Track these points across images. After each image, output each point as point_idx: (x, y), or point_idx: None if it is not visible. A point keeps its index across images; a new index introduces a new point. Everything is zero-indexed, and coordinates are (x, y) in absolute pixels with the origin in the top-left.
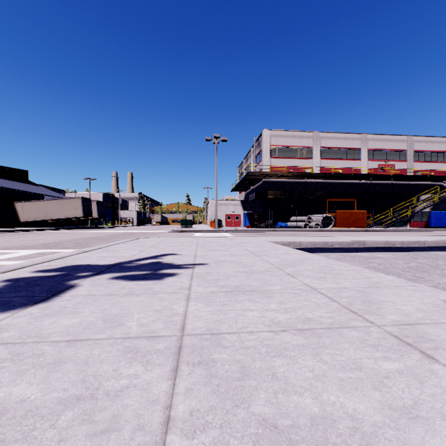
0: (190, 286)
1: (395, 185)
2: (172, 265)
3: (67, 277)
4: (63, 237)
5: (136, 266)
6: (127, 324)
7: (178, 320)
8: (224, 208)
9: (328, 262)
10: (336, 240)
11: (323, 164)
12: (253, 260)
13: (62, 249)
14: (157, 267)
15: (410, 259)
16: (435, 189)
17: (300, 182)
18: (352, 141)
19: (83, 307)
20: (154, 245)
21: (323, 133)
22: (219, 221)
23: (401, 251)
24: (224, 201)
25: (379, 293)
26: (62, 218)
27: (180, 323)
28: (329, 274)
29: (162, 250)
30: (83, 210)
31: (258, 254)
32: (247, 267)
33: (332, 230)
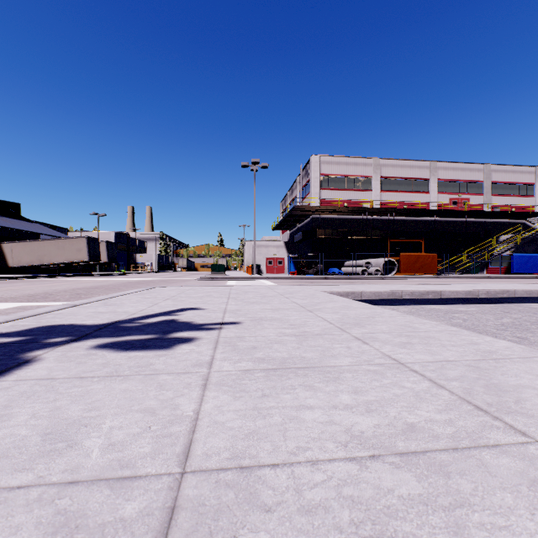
0: (212, 360)
1: (470, 223)
2: (190, 325)
3: (27, 346)
4: (59, 287)
5: (138, 327)
6: (85, 444)
7: (181, 434)
8: (264, 251)
9: (407, 319)
10: (406, 290)
11: (383, 197)
12: (304, 316)
13: (51, 302)
14: (169, 329)
15: (501, 313)
16: (517, 228)
17: (356, 220)
18: (419, 170)
19: (22, 404)
20: (172, 296)
21: (384, 160)
22: (258, 267)
23: (485, 303)
24: (264, 241)
25: (503, 371)
26: (62, 262)
27: (184, 439)
28: (416, 339)
29: (180, 303)
30: (89, 252)
31: (309, 307)
32: (296, 328)
33: (395, 277)
